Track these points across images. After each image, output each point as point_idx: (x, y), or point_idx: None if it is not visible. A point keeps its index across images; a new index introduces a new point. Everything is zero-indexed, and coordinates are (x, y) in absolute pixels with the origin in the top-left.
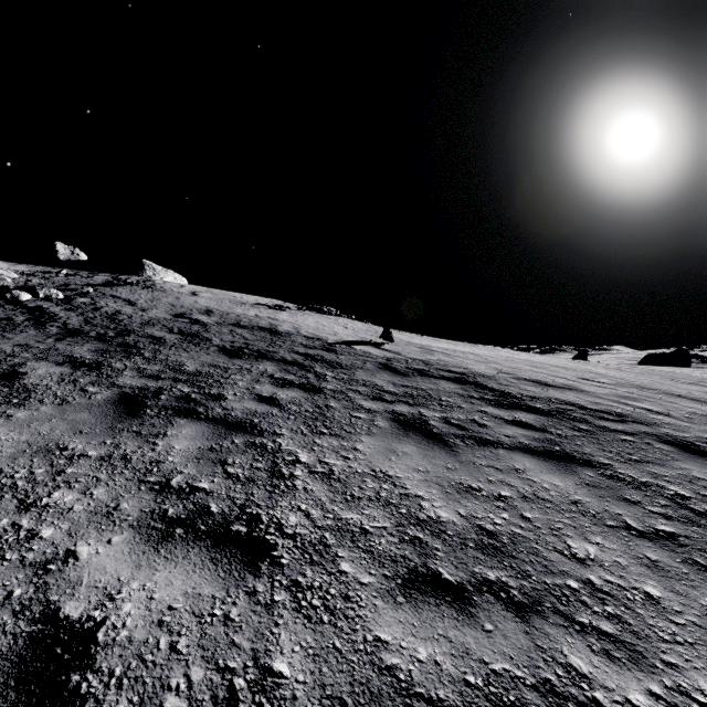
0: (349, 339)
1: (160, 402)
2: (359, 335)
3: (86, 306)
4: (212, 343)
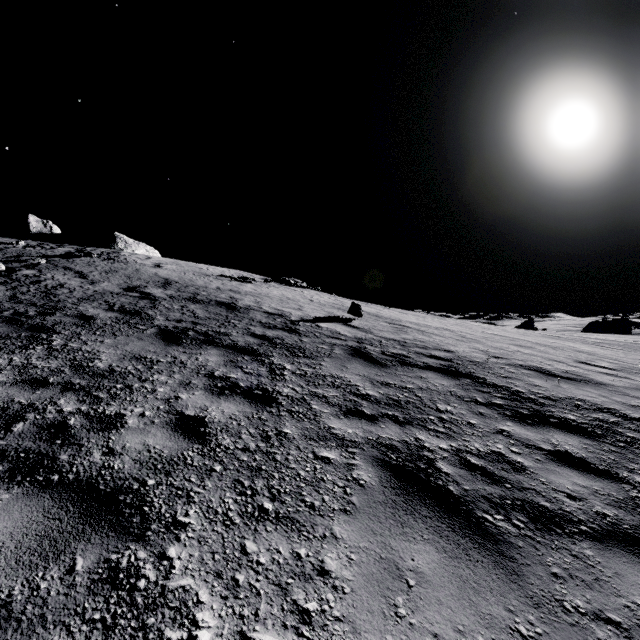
0: (315, 314)
1: (3, 441)
2: (325, 309)
3: (26, 279)
4: (153, 322)
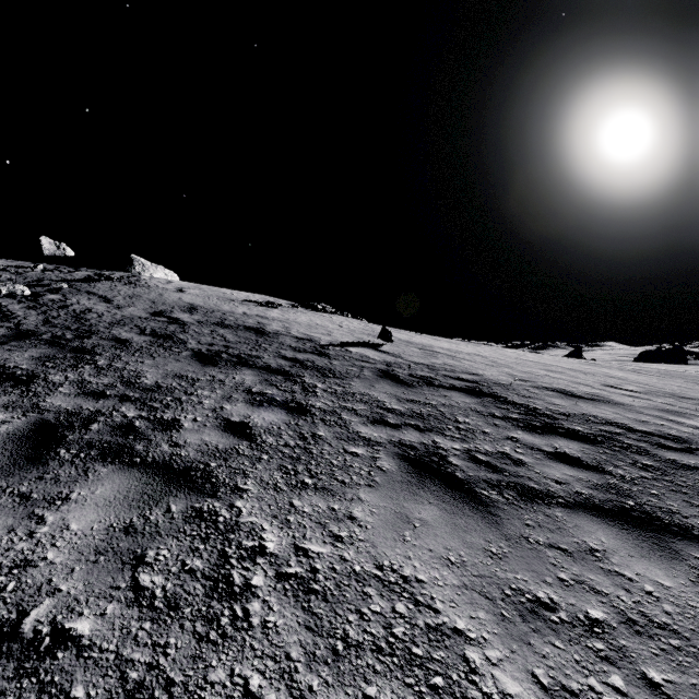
0: (344, 340)
1: (87, 436)
2: (355, 334)
3: (53, 303)
4: (186, 346)
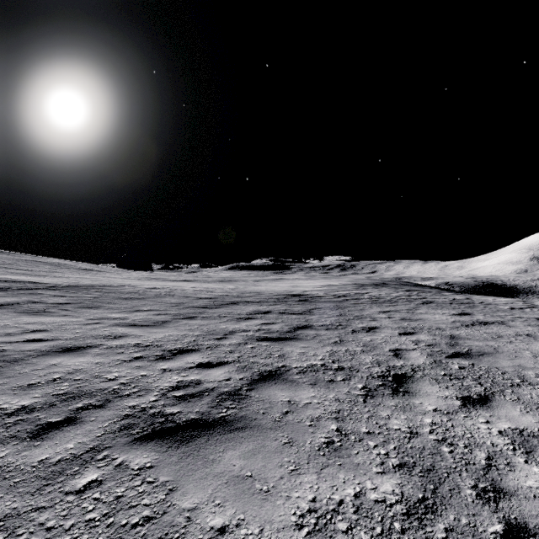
0: None
1: None
2: None
3: None
4: None
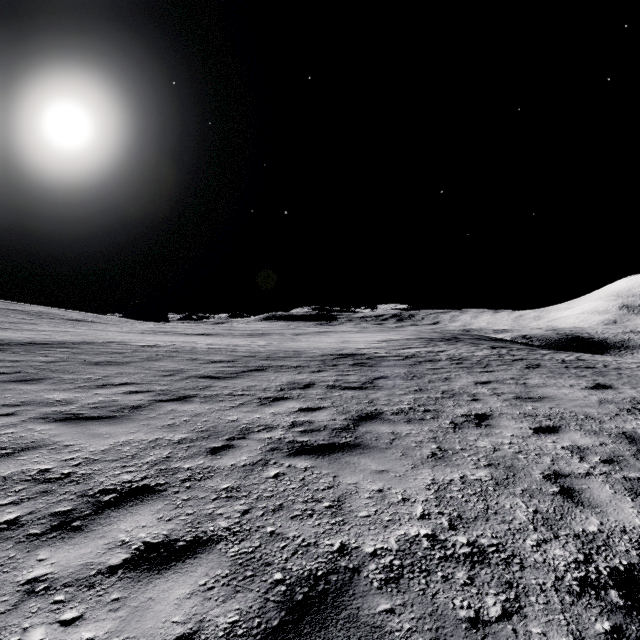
0: None
1: None
2: None
3: None
4: None
